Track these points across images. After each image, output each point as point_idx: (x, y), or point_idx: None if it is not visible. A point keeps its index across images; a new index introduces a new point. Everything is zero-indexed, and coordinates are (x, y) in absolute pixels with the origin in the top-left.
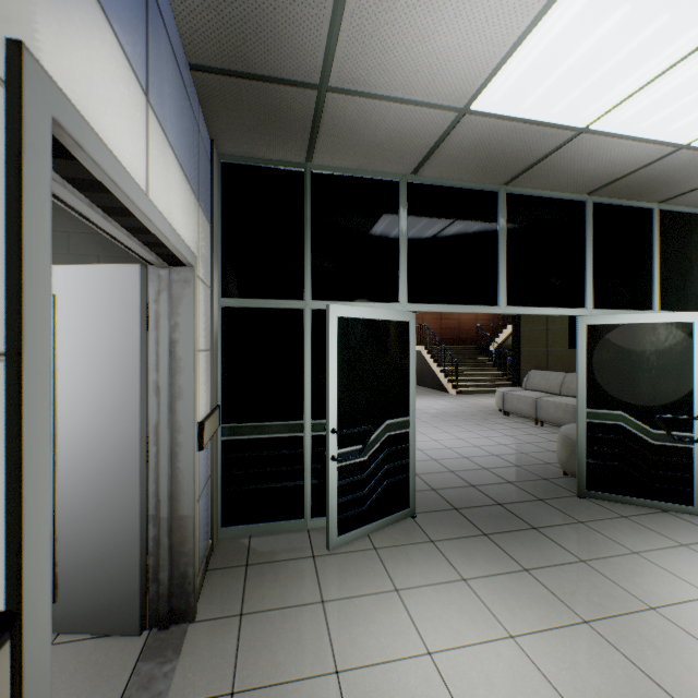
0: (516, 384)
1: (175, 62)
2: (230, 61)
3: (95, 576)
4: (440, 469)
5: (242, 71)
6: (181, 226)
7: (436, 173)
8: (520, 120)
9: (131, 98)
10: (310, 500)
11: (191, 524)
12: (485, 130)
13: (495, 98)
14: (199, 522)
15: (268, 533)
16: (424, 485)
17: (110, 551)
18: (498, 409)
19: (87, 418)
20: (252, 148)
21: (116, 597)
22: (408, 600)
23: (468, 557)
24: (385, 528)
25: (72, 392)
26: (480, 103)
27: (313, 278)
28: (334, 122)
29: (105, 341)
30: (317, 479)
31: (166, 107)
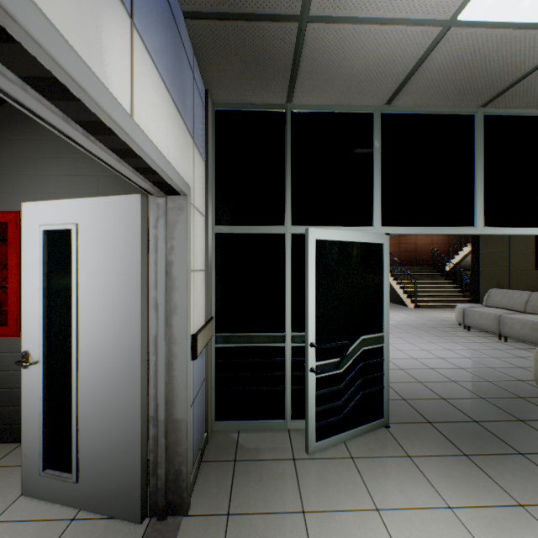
0: (475, 301)
1: (166, 3)
2: (218, 2)
3: (106, 465)
4: (408, 379)
5: (229, 12)
6: (174, 157)
7: (410, 102)
8: (514, 26)
9: (108, 9)
10: (290, 403)
11: (184, 427)
12: (471, 44)
13: (489, 1)
14: (193, 422)
15: (254, 430)
16: (394, 394)
17: (118, 445)
18: (458, 323)
19: (101, 328)
20: (240, 94)
21: (122, 486)
22: (390, 524)
23: (450, 480)
24: (360, 436)
25: (89, 305)
26: (470, 10)
27: (293, 206)
28: (313, 57)
29: (114, 263)
30: (297, 385)
31: (156, 40)
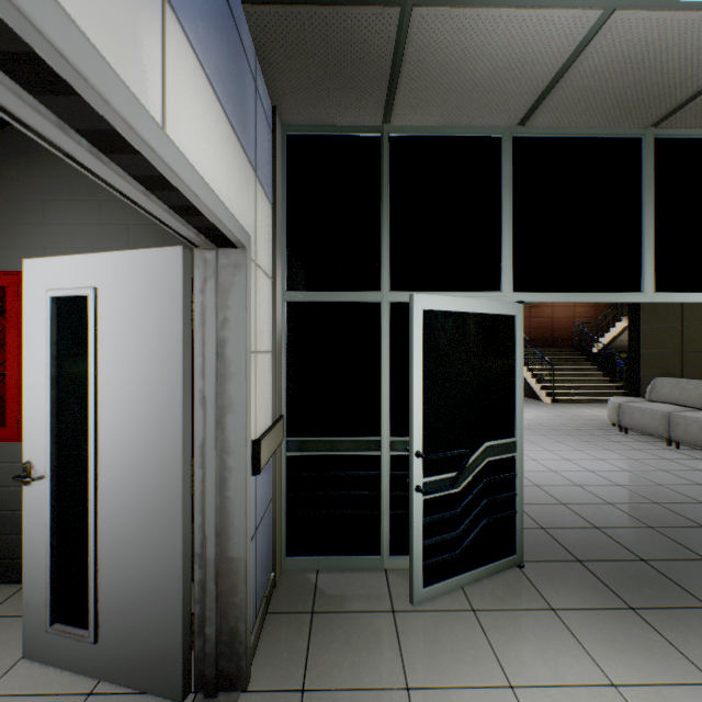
0: (634, 393)
1: None
2: None
3: (135, 620)
4: (546, 499)
5: None
6: (227, 193)
7: (553, 120)
8: None
9: None
10: (387, 533)
11: (242, 568)
12: (642, 34)
13: None
14: (255, 559)
15: (338, 569)
16: (529, 521)
17: (151, 593)
18: (611, 423)
19: (128, 432)
20: (319, 113)
21: (157, 649)
22: None
23: (612, 645)
24: (484, 579)
25: (113, 400)
26: None
27: (391, 265)
28: (420, 57)
29: (145, 341)
30: (396, 508)
31: (200, 25)
